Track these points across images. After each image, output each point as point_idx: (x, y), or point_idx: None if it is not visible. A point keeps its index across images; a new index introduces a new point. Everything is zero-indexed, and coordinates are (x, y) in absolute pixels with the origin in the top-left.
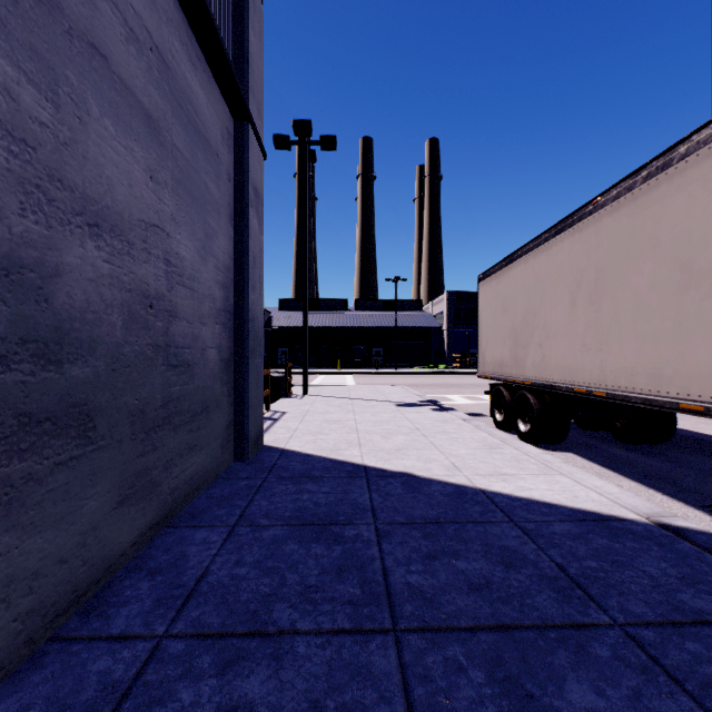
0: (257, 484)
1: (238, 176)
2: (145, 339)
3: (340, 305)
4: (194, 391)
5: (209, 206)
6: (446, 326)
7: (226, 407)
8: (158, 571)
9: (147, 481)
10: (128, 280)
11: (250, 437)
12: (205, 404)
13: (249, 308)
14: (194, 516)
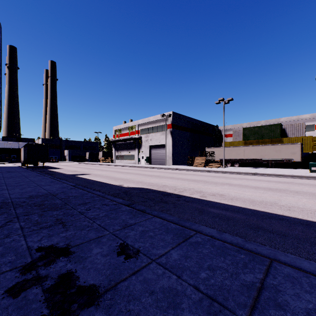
0: None
1: None
2: None
3: None
4: None
5: None
6: None
7: None
8: None
9: None
10: None
11: None
12: None
13: None
14: None
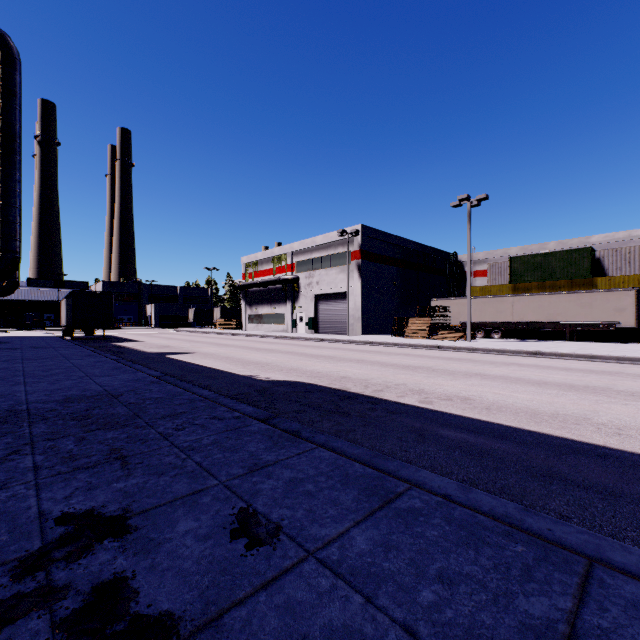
0: None
1: None
2: None
3: None
4: None
5: None
6: None
7: None
8: None
9: None
10: None
11: None
12: None
13: None
14: None
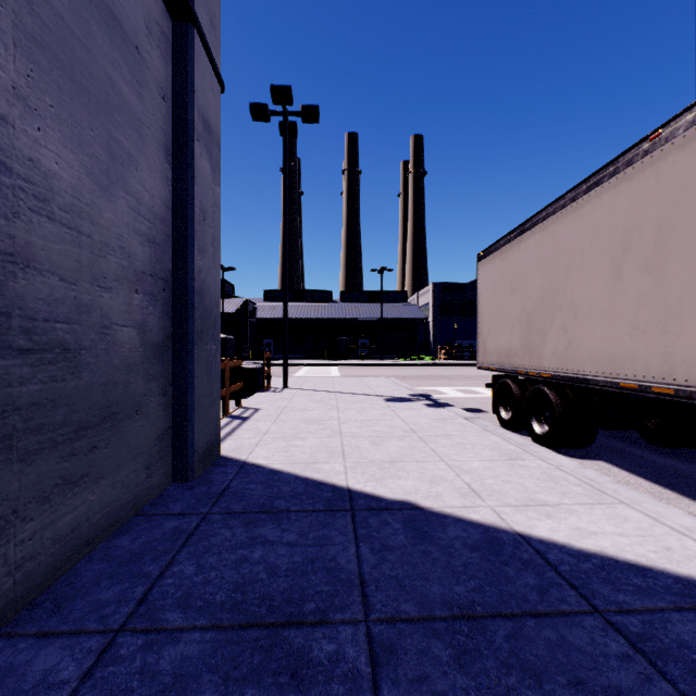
0: (190, 527)
1: (178, 96)
2: None
3: (326, 296)
4: (80, 390)
5: (119, 115)
6: (432, 317)
7: (156, 411)
8: None
9: None
10: None
11: (196, 450)
12: (108, 409)
13: (194, 276)
14: (58, 605)
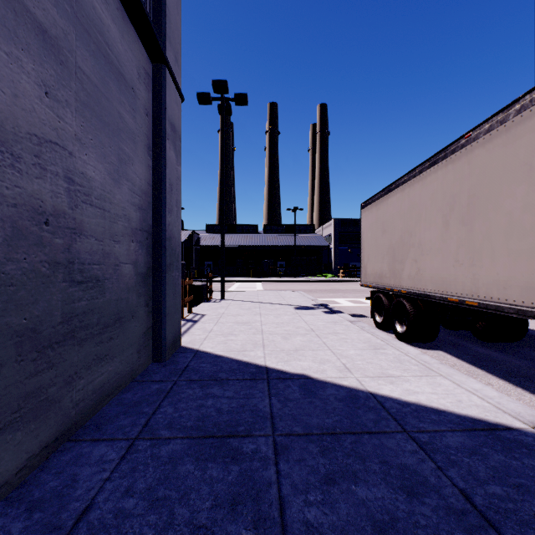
0: (167, 388)
1: (155, 112)
2: (37, 256)
3: (253, 229)
4: (104, 304)
5: (123, 134)
6: (333, 245)
7: (143, 316)
8: (39, 504)
9: (41, 400)
10: (12, 194)
11: (167, 341)
12: (118, 315)
13: (166, 228)
14: (98, 427)
